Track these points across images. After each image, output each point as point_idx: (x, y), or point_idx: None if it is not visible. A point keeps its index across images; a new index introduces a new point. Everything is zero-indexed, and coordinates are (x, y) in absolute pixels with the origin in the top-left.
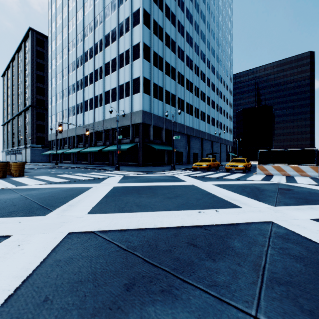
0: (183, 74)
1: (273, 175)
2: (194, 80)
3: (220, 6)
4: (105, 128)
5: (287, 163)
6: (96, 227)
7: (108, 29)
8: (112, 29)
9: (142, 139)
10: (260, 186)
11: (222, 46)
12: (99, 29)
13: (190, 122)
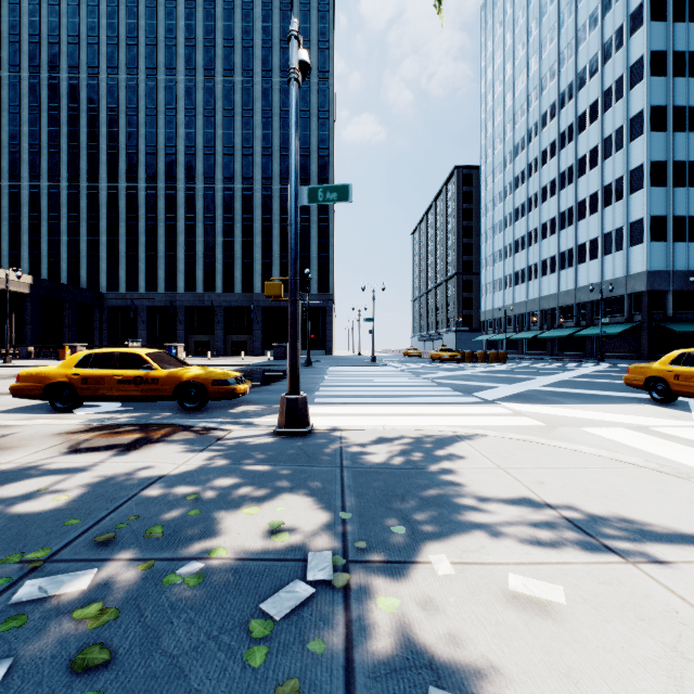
0: None
1: None
2: None
3: None
4: (578, 301)
5: None
6: (593, 373)
7: (584, 148)
8: (590, 149)
9: (647, 316)
10: None
11: None
12: (567, 151)
13: None
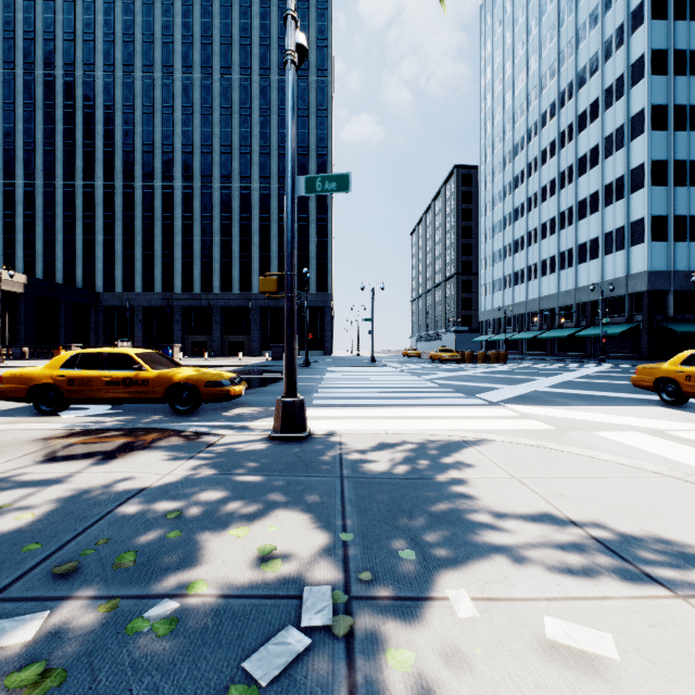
0: None
1: None
2: None
3: None
4: (578, 301)
5: None
6: (596, 374)
7: (584, 148)
8: (590, 148)
9: (648, 316)
10: None
11: None
12: (567, 150)
13: None
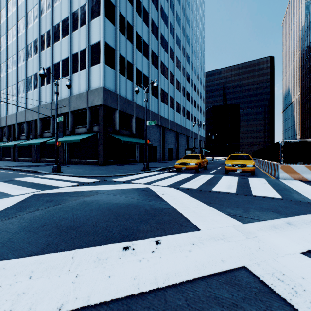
0: (157, 54)
1: None
2: (169, 65)
3: None
4: (54, 113)
5: None
6: None
7: None
8: None
9: (103, 127)
10: None
11: (196, 37)
12: None
13: (165, 112)
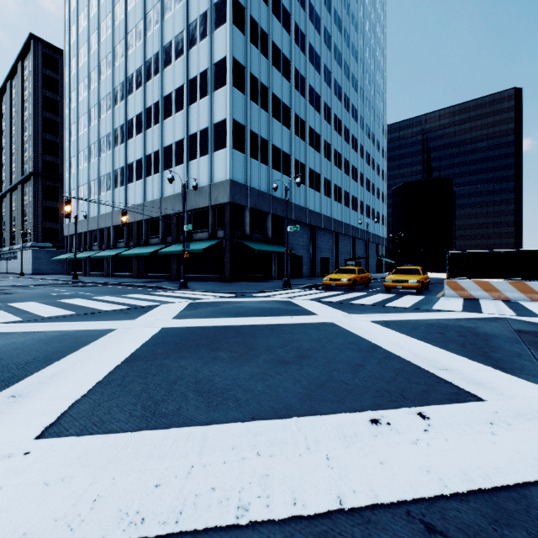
0: (303, 119)
1: (478, 299)
2: (323, 131)
3: (366, 5)
4: (164, 212)
5: (504, 277)
6: (17, 524)
7: (170, 34)
8: (176, 34)
9: (230, 232)
10: (472, 324)
11: (370, 74)
12: (153, 35)
13: (316, 203)
